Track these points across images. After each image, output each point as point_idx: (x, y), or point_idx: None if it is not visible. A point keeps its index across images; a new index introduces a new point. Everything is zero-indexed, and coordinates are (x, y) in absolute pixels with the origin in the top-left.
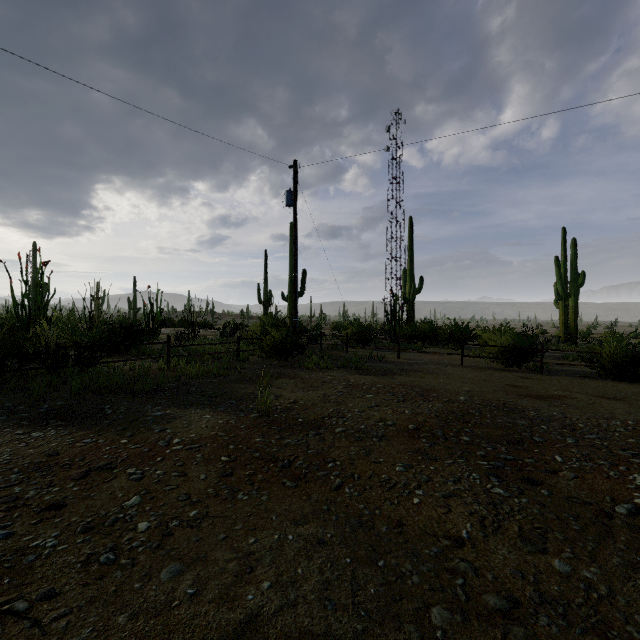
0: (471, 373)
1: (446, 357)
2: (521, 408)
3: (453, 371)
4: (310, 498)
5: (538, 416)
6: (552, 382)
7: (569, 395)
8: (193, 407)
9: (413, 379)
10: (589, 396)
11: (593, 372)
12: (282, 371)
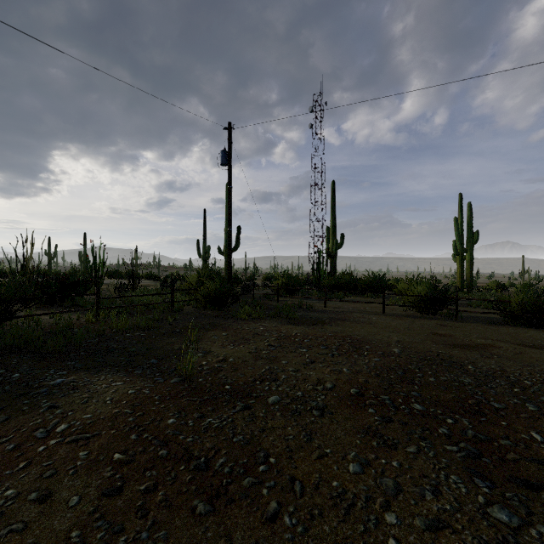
0: (394, 321)
1: (367, 305)
2: (457, 361)
3: (377, 319)
4: (231, 543)
5: (480, 371)
6: (469, 329)
7: (493, 344)
8: (105, 370)
9: (342, 328)
10: (511, 344)
11: (498, 318)
12: (214, 322)
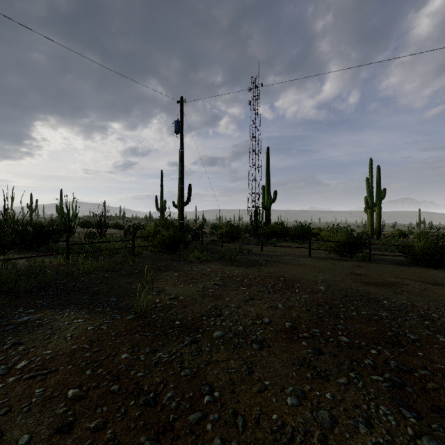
0: (319, 263)
1: (296, 249)
2: (374, 297)
3: (305, 261)
4: None
5: (394, 306)
6: (381, 269)
7: (402, 282)
8: (69, 308)
9: (276, 269)
10: (417, 282)
11: (403, 260)
12: (168, 264)
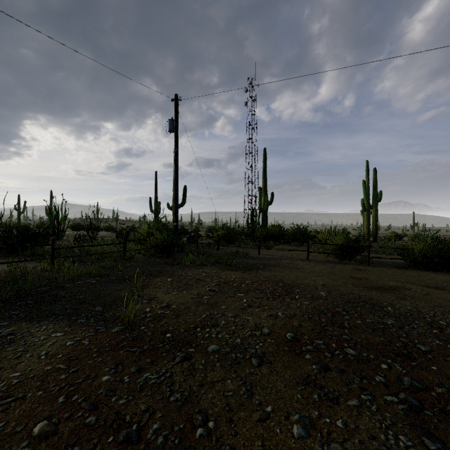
0: (317, 266)
1: (293, 252)
2: (377, 303)
3: (303, 265)
4: None
5: (399, 313)
6: (380, 273)
7: (403, 286)
8: (48, 320)
9: (274, 273)
10: (419, 286)
11: (402, 263)
12: (161, 269)
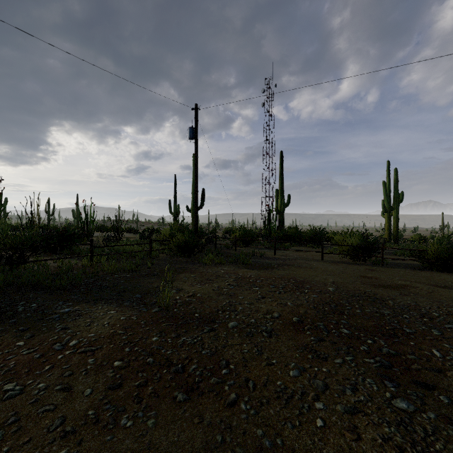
0: (331, 266)
1: (309, 253)
2: (380, 297)
3: (317, 265)
4: (202, 420)
5: (397, 305)
6: (392, 273)
7: (411, 284)
8: (101, 302)
9: (288, 272)
10: (426, 285)
11: (418, 264)
12: (184, 266)
